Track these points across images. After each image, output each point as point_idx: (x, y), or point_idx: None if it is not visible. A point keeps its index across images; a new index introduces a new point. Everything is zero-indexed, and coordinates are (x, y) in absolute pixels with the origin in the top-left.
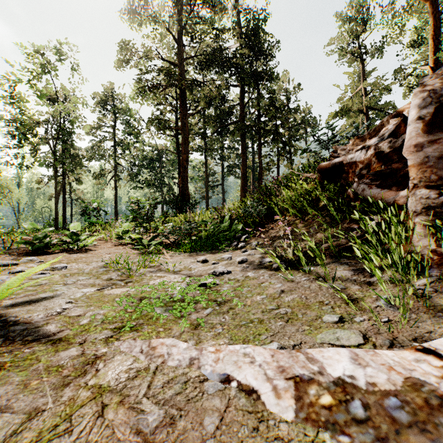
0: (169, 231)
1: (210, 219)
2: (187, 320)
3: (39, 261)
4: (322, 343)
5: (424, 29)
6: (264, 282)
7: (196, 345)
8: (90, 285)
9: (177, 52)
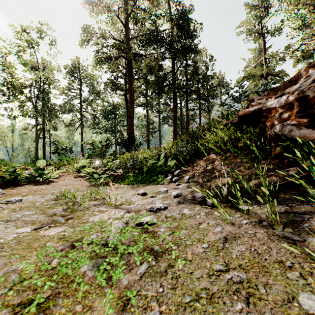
0: (116, 166)
1: (149, 157)
2: (116, 287)
3: (1, 193)
4: None
5: (312, 12)
6: (202, 222)
7: None
8: (31, 222)
9: (126, 32)
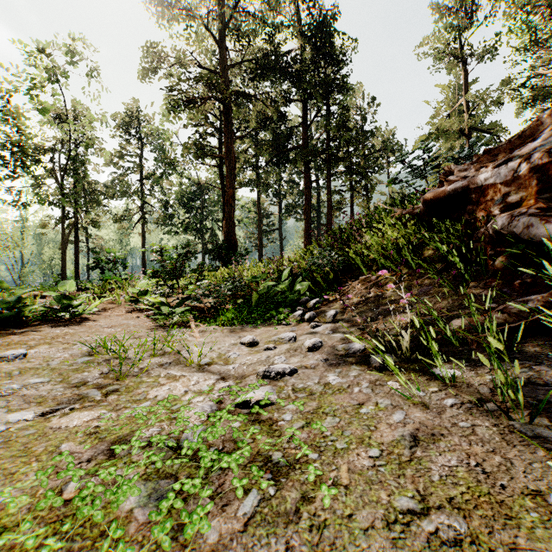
0: (203, 292)
1: (262, 275)
2: (193, 549)
3: None
4: None
5: (551, 19)
6: (364, 402)
7: None
8: (37, 400)
9: (221, 55)
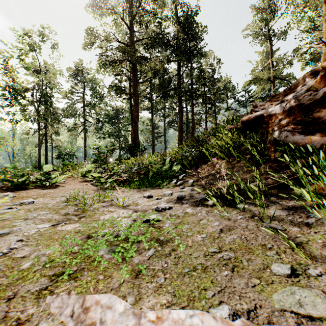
0: (122, 171)
1: (154, 161)
2: (129, 264)
3: (13, 196)
4: (282, 310)
5: (319, 16)
6: (202, 219)
7: (136, 303)
8: (47, 220)
9: (130, 35)
